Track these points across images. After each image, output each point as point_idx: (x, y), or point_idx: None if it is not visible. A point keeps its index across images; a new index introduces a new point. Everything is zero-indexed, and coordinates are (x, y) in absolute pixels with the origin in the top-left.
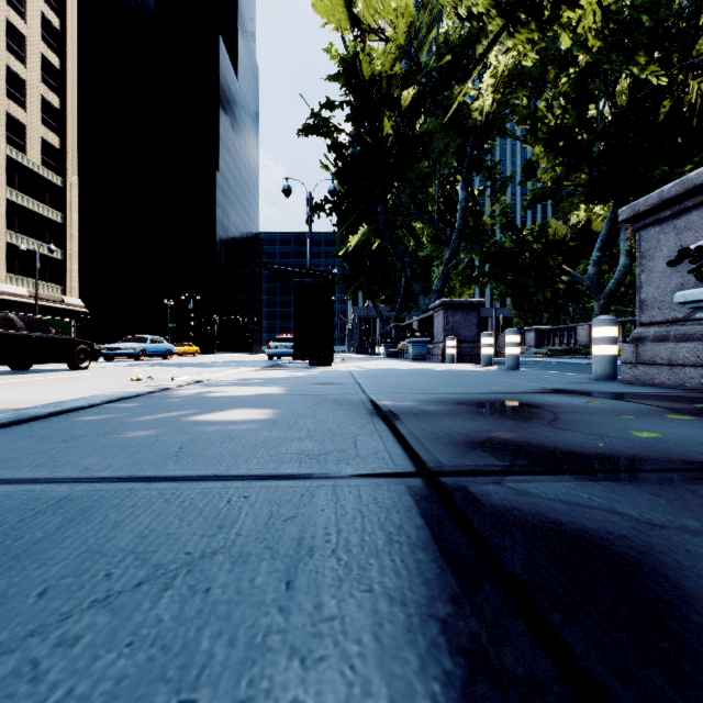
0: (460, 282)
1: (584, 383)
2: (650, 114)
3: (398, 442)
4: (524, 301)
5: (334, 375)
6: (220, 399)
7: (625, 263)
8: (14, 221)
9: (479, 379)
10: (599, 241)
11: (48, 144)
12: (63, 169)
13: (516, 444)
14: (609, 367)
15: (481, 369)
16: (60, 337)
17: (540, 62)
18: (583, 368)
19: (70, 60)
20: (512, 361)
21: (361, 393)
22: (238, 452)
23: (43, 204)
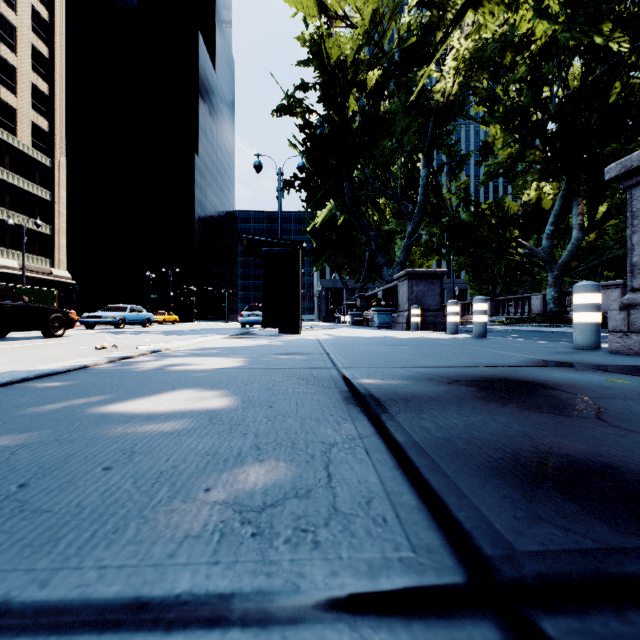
0: (420, 256)
1: (572, 354)
2: (602, 95)
3: (398, 465)
4: (482, 272)
5: (302, 343)
6: (163, 375)
7: (578, 236)
8: (5, 198)
9: (454, 348)
10: (552, 215)
11: (38, 127)
12: (51, 151)
13: (599, 471)
14: (592, 335)
15: (449, 337)
16: (34, 306)
17: (498, 46)
18: (544, 336)
19: (58, 50)
20: (480, 329)
21: (331, 367)
22: (117, 496)
23: (32, 183)
